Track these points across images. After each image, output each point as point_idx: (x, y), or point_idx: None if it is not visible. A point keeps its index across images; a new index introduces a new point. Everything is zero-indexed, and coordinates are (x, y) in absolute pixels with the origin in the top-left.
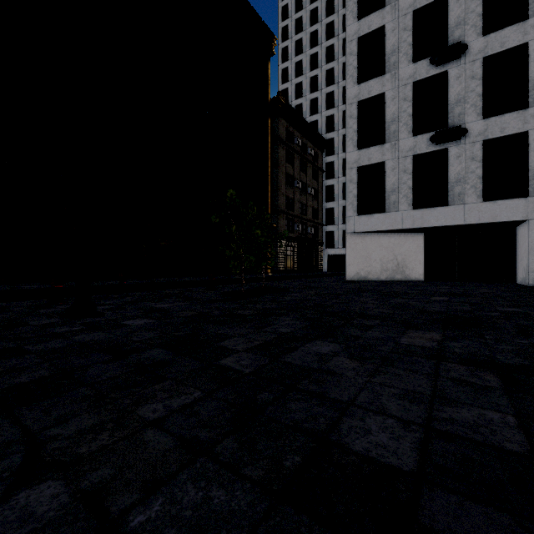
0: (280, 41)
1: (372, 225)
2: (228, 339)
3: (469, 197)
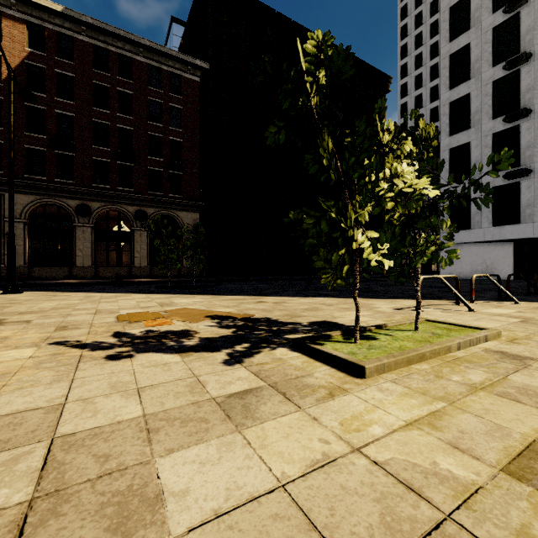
0: (399, 59)
1: (460, 238)
2: None
3: (537, 217)
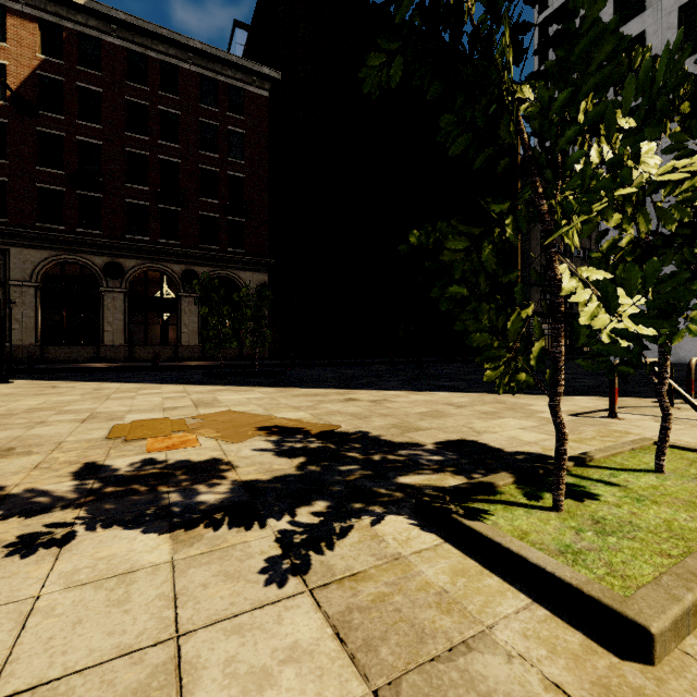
0: (537, 66)
1: None
2: None
3: None
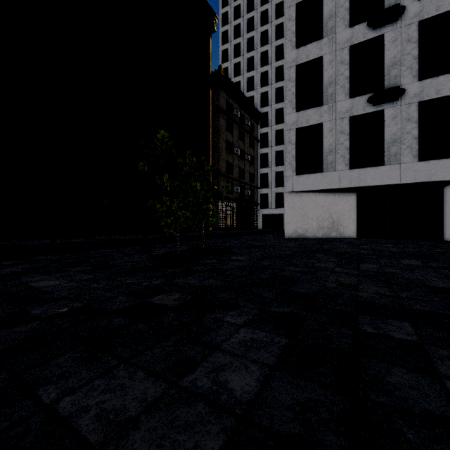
0: (221, 25)
1: (310, 185)
2: None
3: (405, 157)
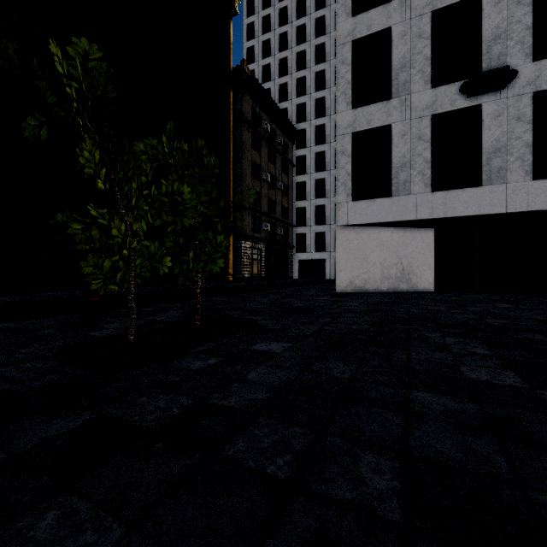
0: (245, 15)
1: (373, 215)
2: None
3: (513, 173)
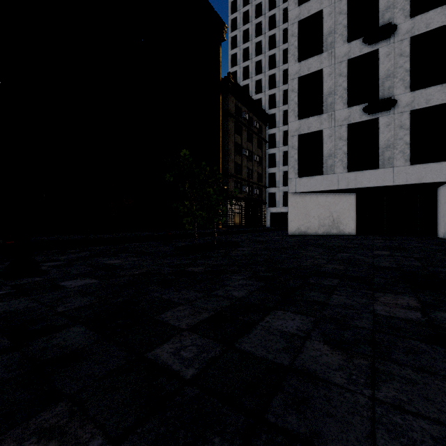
0: (230, 31)
1: (311, 186)
2: (171, 308)
3: (397, 161)
